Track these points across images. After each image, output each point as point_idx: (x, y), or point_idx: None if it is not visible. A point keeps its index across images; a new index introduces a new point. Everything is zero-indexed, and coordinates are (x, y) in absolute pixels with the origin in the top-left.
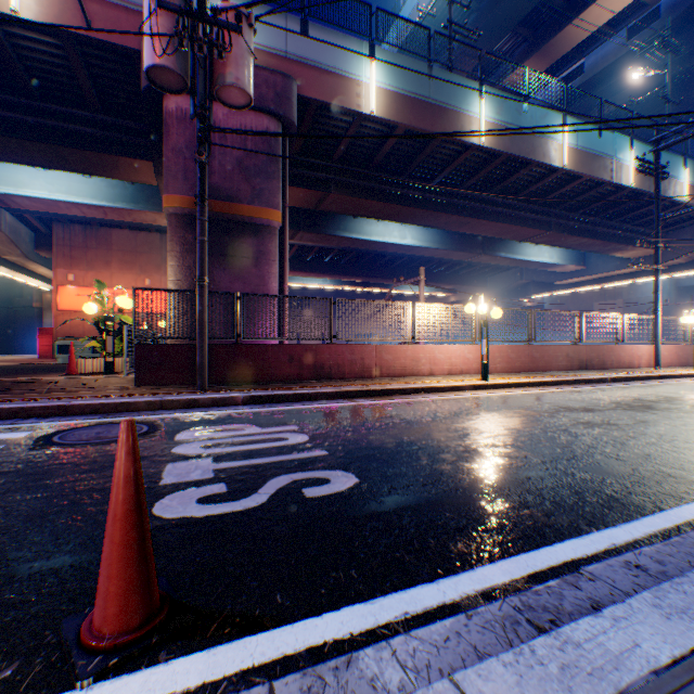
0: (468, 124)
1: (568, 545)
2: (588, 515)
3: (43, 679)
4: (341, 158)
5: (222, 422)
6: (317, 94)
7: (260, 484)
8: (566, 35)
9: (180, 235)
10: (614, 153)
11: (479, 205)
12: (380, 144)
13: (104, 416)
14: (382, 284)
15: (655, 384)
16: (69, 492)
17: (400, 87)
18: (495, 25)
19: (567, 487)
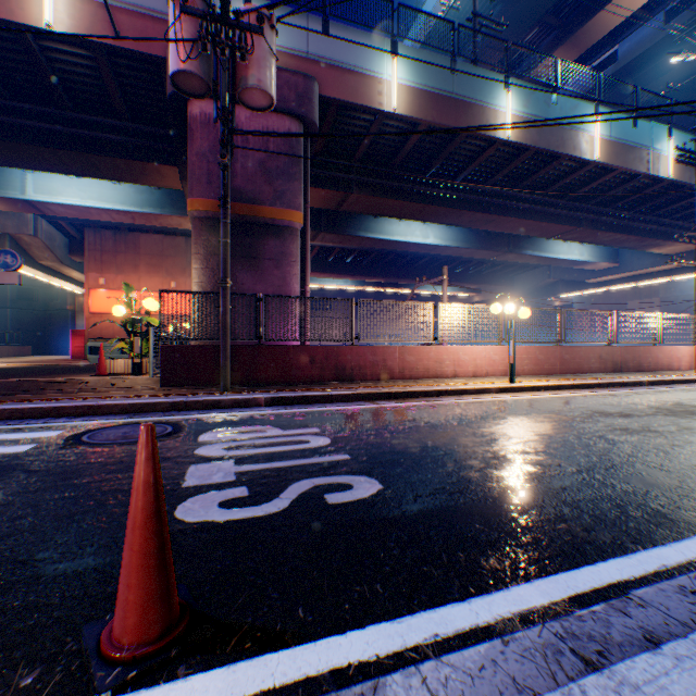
0: (494, 118)
1: (613, 565)
2: (632, 531)
3: (63, 689)
4: (362, 158)
5: (244, 423)
6: (338, 94)
7: (282, 488)
8: (598, 22)
9: (204, 238)
10: (650, 143)
11: (505, 202)
12: (402, 142)
13: (131, 416)
14: (403, 284)
15: None
16: (95, 493)
17: (423, 83)
18: (521, 15)
19: (607, 499)
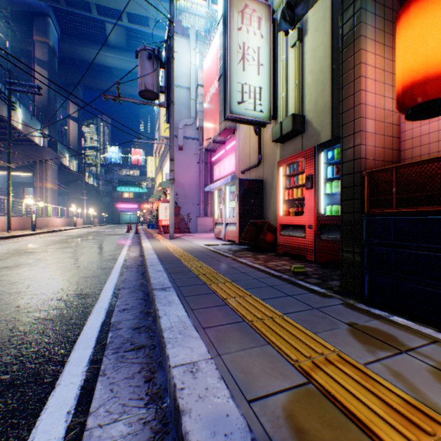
0: None
1: (93, 319)
2: (81, 305)
3: None
4: None
5: None
6: None
7: None
8: None
9: None
10: None
11: None
12: None
13: None
14: None
15: (18, 240)
16: None
17: None
18: None
19: (52, 299)
